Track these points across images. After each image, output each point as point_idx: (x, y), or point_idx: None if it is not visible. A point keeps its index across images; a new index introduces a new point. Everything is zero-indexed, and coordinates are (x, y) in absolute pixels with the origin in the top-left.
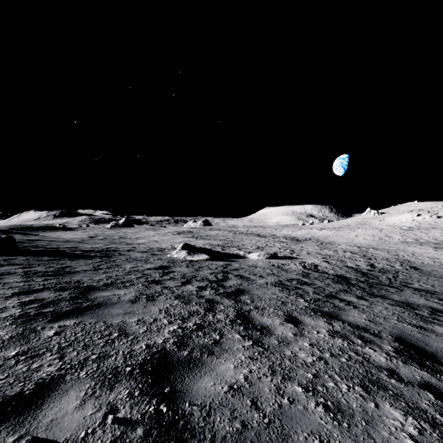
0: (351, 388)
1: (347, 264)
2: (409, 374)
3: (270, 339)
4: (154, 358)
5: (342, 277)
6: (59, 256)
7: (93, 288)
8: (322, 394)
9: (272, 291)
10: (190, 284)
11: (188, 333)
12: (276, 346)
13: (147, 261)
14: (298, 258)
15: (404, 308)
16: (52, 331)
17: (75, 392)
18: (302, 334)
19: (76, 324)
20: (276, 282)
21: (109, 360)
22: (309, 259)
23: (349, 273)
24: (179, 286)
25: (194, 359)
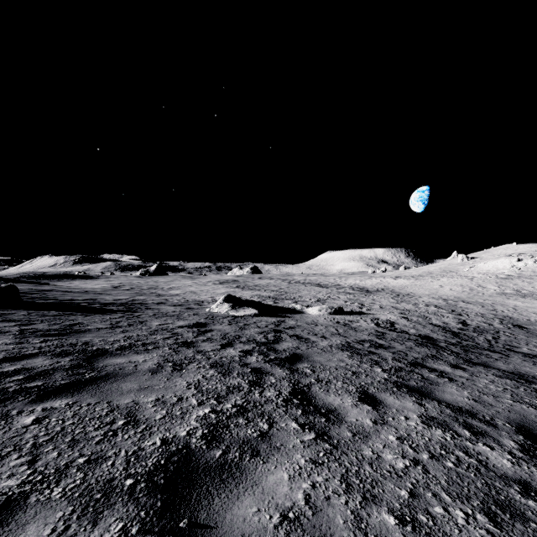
0: (471, 517)
1: (431, 321)
2: None
3: (340, 429)
4: (170, 463)
5: (428, 339)
6: (71, 310)
7: (104, 352)
8: (428, 530)
9: (338, 356)
10: (231, 347)
11: (224, 421)
12: (349, 441)
13: (180, 316)
14: (369, 313)
15: (517, 381)
16: (31, 416)
17: (37, 528)
18: (385, 421)
19: (68, 407)
20: (343, 344)
21: (103, 467)
22: (383, 314)
23: (435, 332)
24: (217, 349)
25: (230, 464)
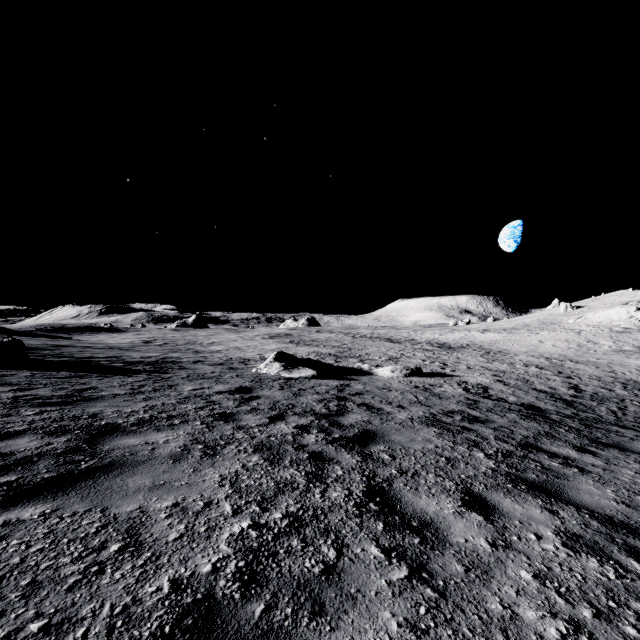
0: None
1: (534, 385)
2: None
3: (444, 559)
4: (179, 632)
5: (534, 409)
6: (86, 370)
7: (115, 429)
8: None
9: (424, 434)
10: (282, 420)
11: (270, 543)
12: (462, 582)
13: (220, 379)
14: (455, 375)
15: None
16: None
17: None
18: (508, 543)
19: (42, 518)
20: (427, 416)
21: None
22: (472, 377)
23: (542, 400)
24: (264, 424)
25: (278, 633)
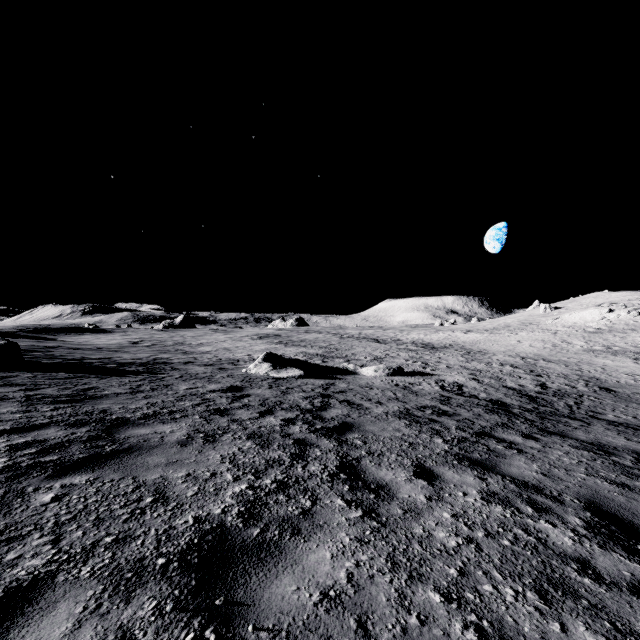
0: (521, 595)
1: (506, 383)
2: (612, 568)
3: (390, 506)
4: (204, 542)
5: (500, 404)
6: (83, 372)
7: (125, 422)
8: (474, 607)
9: (394, 425)
10: (271, 414)
11: (263, 497)
12: (399, 519)
13: (212, 379)
14: (434, 374)
15: (595, 453)
16: (49, 494)
17: (68, 606)
18: (441, 498)
19: (89, 483)
20: (401, 411)
21: (132, 546)
22: (450, 375)
23: (509, 397)
24: (255, 418)
25: (269, 543)
